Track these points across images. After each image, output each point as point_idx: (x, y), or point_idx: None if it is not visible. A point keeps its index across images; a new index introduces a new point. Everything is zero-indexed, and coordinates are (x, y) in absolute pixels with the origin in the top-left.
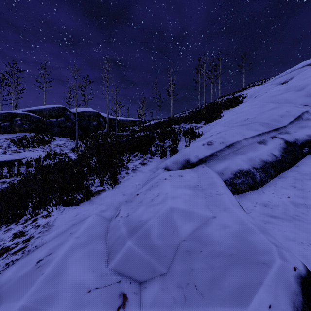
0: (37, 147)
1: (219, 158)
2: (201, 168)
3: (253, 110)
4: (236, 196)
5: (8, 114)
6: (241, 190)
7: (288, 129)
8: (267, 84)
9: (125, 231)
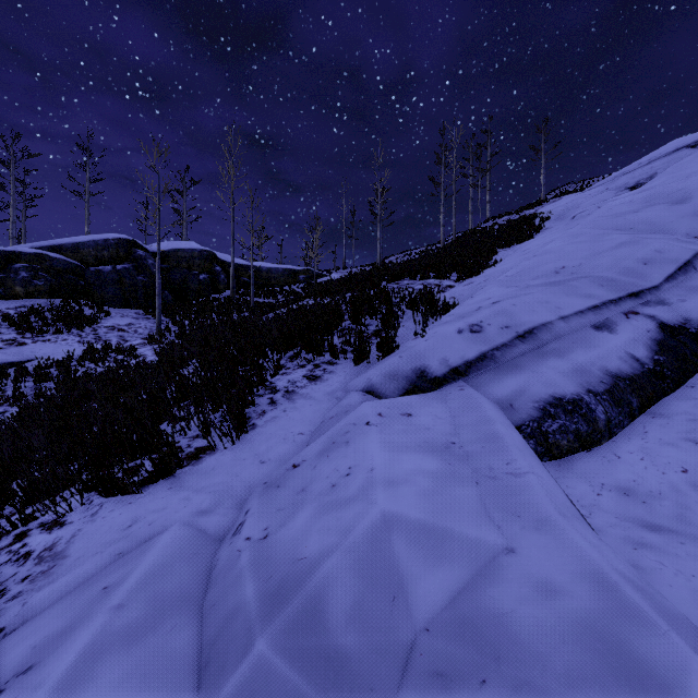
0: (64, 334)
1: (500, 366)
2: (458, 391)
3: (574, 248)
4: (547, 464)
5: None
6: (560, 449)
7: (665, 294)
8: (597, 189)
9: (254, 596)
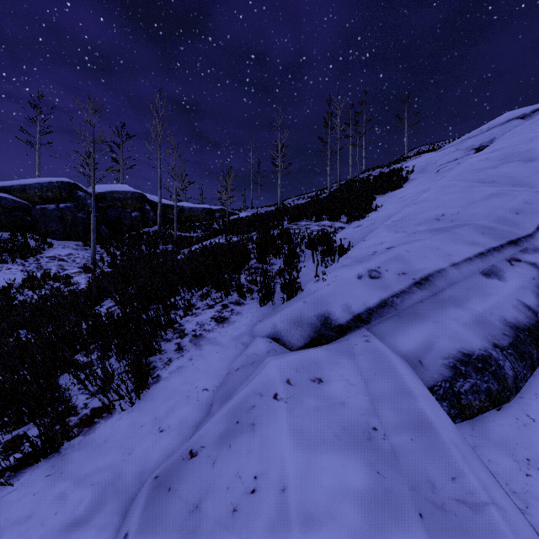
0: (9, 263)
1: (400, 313)
2: (364, 343)
3: (448, 197)
4: (460, 426)
5: None
6: (472, 409)
7: (538, 242)
8: (449, 149)
9: None
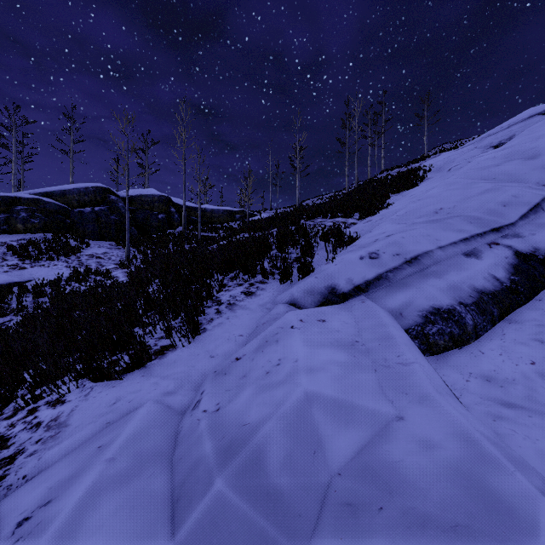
0: (55, 260)
1: (392, 284)
2: (360, 303)
3: (449, 194)
4: (428, 358)
5: (2, 200)
6: (438, 347)
7: (519, 229)
8: (468, 147)
9: (211, 450)
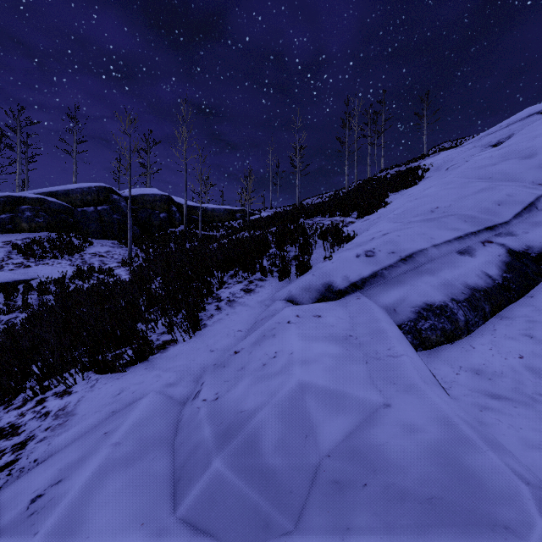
0: (59, 259)
1: (387, 281)
2: (356, 300)
3: (446, 193)
4: (421, 353)
5: (7, 200)
6: (431, 342)
7: (513, 227)
8: (467, 146)
9: (210, 435)
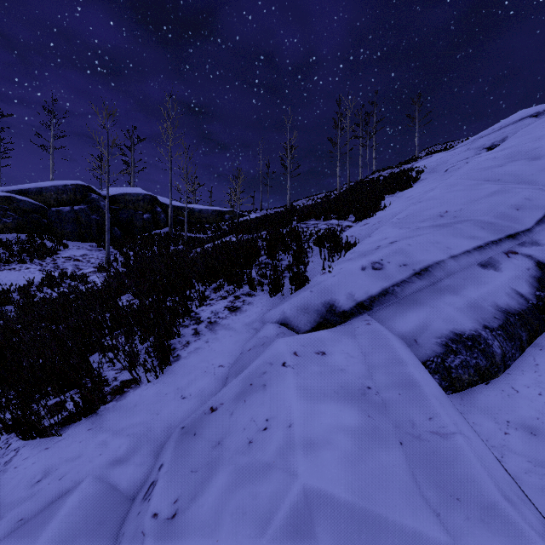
0: (28, 263)
1: (400, 301)
2: (365, 326)
3: (453, 195)
4: (451, 397)
5: None
6: (462, 382)
7: (537, 236)
8: (460, 149)
9: None
